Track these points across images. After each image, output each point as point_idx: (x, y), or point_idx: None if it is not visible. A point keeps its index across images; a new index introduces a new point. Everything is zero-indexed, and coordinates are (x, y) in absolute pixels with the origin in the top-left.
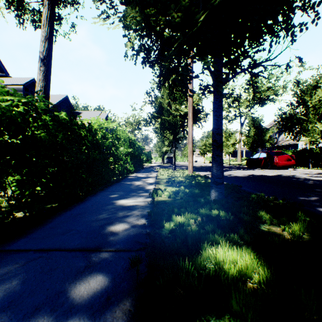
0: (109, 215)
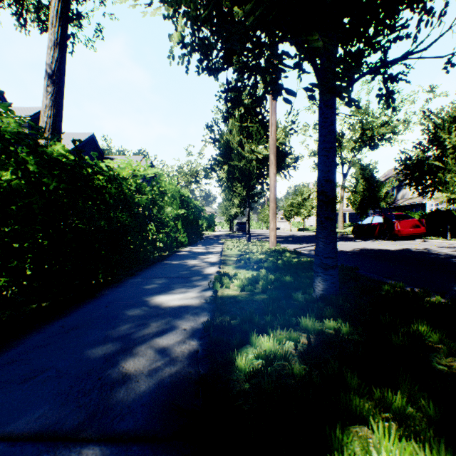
0: (132, 328)
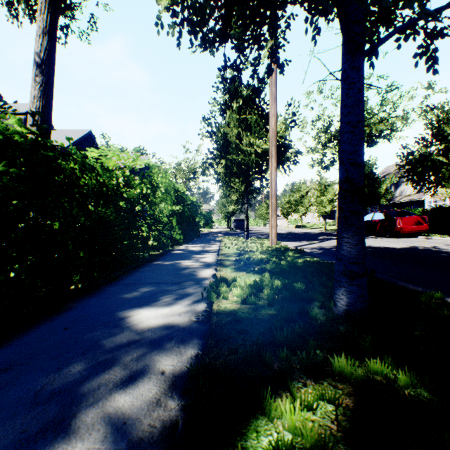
0: (87, 370)
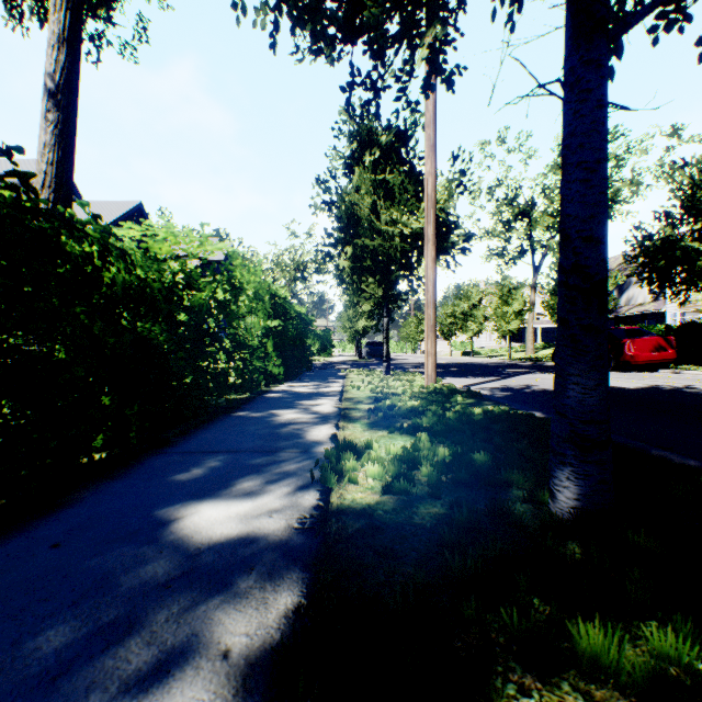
0: (72, 648)
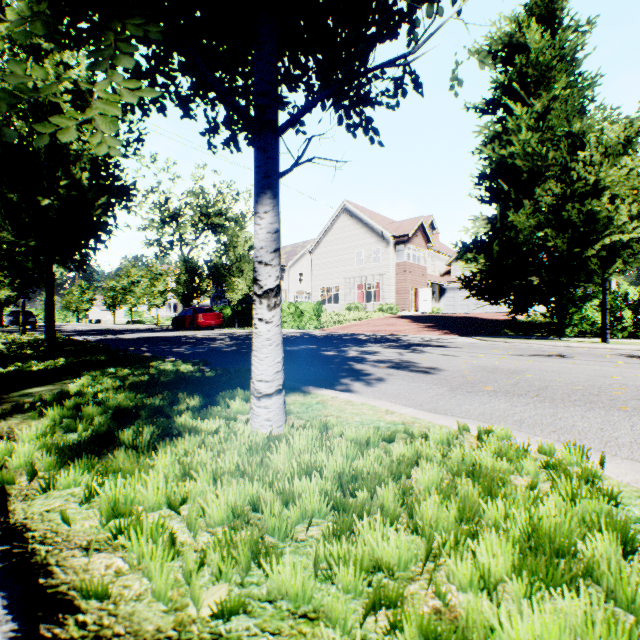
0: None
